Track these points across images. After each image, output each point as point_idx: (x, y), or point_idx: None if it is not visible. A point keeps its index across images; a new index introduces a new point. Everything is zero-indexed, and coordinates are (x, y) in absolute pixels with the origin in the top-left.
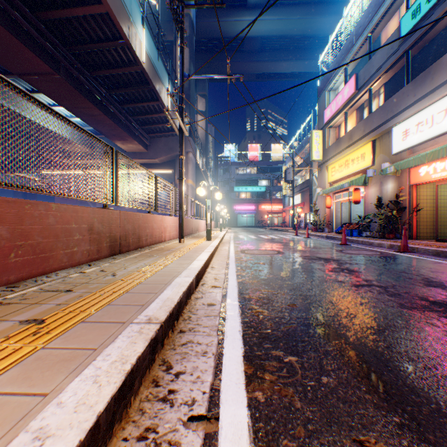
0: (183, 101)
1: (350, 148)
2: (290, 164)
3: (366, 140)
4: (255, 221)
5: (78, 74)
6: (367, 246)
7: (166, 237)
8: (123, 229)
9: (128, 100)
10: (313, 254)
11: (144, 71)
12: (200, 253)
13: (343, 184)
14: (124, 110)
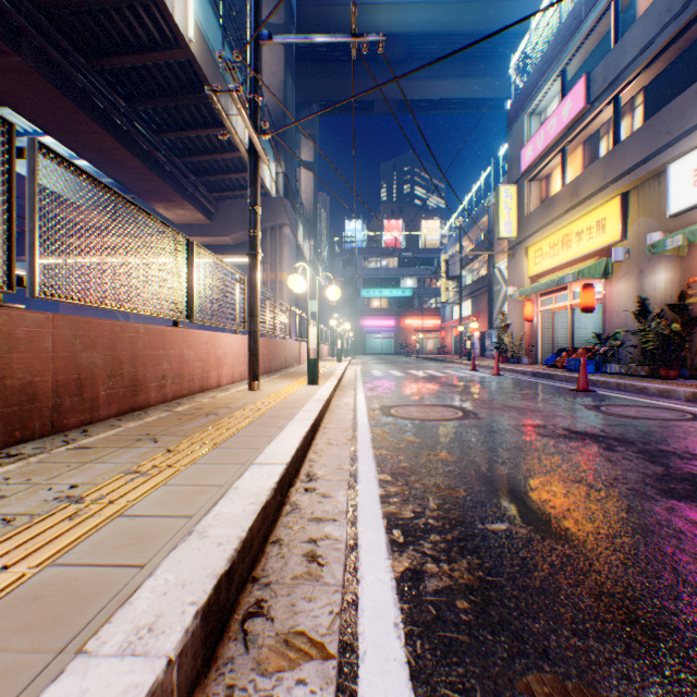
0: (257, 90)
1: (575, 211)
2: (453, 251)
3: (609, 194)
4: (396, 345)
5: (62, 59)
6: (636, 396)
7: (223, 378)
8: (66, 365)
9: (170, 126)
10: (547, 419)
11: (193, 61)
12: (281, 425)
13: (564, 277)
14: (166, 144)
